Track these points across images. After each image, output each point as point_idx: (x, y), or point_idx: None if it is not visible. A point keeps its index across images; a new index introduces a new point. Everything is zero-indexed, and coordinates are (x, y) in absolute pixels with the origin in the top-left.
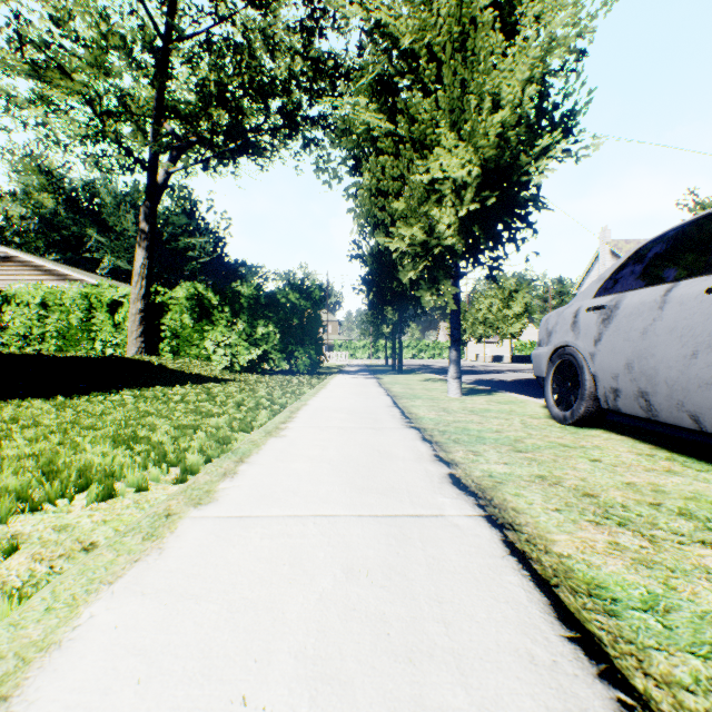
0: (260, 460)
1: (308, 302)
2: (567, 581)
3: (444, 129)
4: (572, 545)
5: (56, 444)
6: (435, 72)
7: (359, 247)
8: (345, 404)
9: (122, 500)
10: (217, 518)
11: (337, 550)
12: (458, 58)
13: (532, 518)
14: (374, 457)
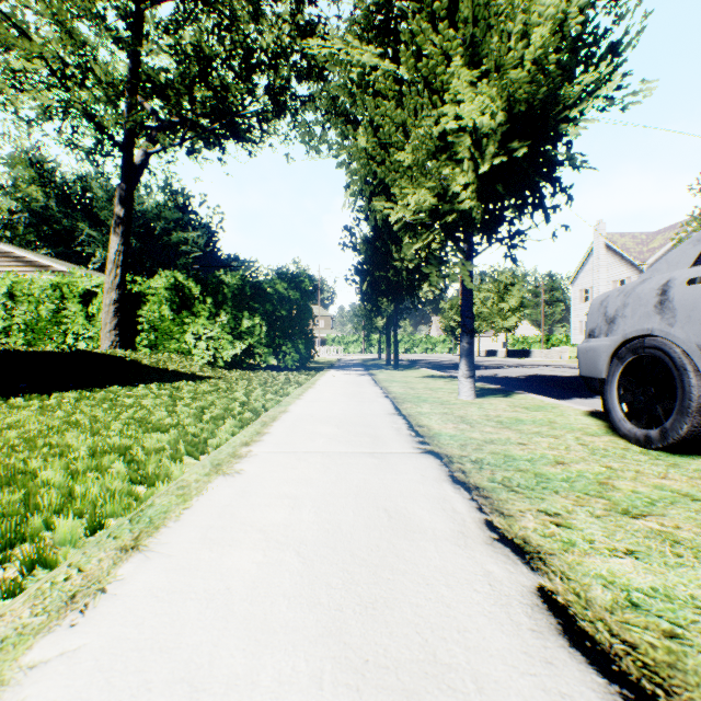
0: (173, 540)
1: (297, 292)
2: None
3: (458, 69)
4: None
5: None
6: None
7: (352, 234)
8: (335, 410)
9: None
10: None
11: None
12: None
13: None
14: (380, 532)
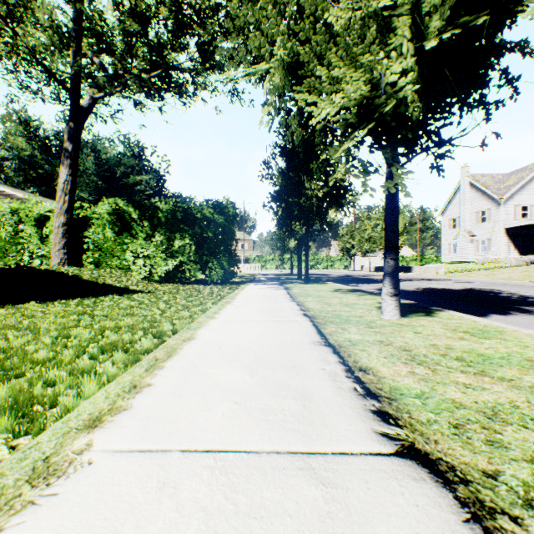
0: None
1: (222, 216)
2: None
3: None
4: None
5: None
6: None
7: (269, 167)
8: (249, 337)
9: None
10: None
11: None
12: None
13: None
14: None
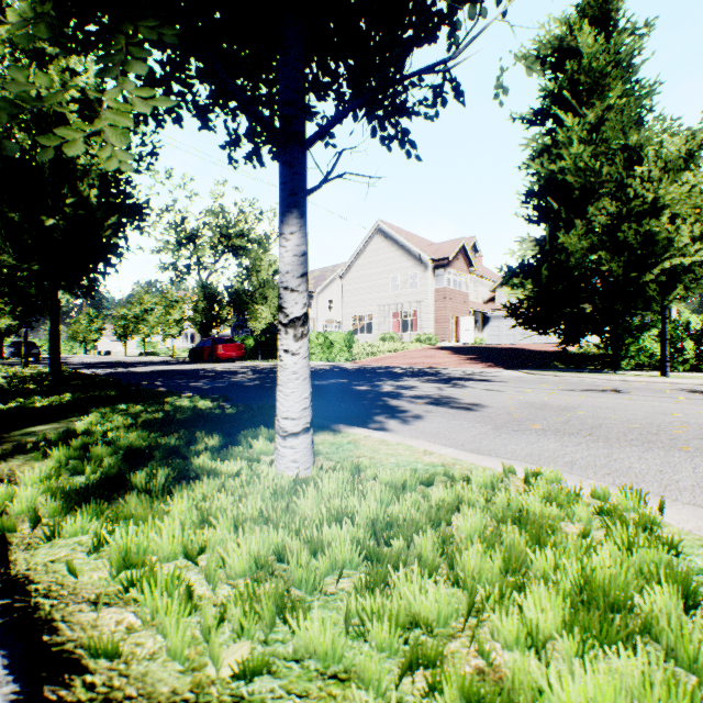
0: None
1: None
2: None
3: None
4: None
5: None
6: None
7: None
8: None
9: None
10: None
11: None
12: None
13: None
14: None
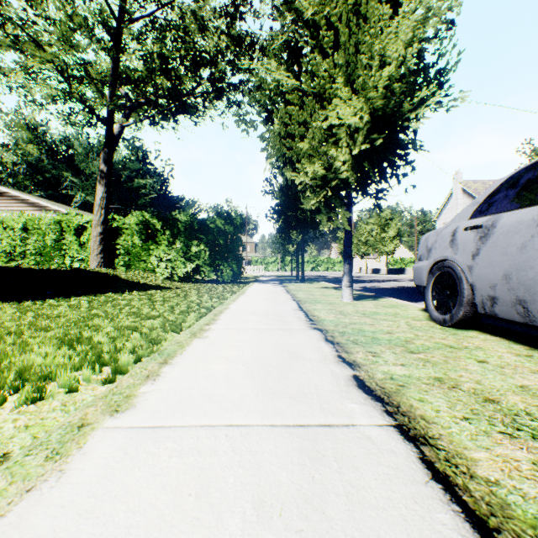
0: (183, 361)
1: (231, 226)
2: (509, 523)
3: (340, 84)
4: (496, 467)
5: (9, 344)
6: (332, 39)
7: (271, 184)
8: (259, 308)
9: (51, 401)
10: (130, 430)
11: (248, 473)
12: (354, 20)
13: (444, 430)
14: (284, 358)
